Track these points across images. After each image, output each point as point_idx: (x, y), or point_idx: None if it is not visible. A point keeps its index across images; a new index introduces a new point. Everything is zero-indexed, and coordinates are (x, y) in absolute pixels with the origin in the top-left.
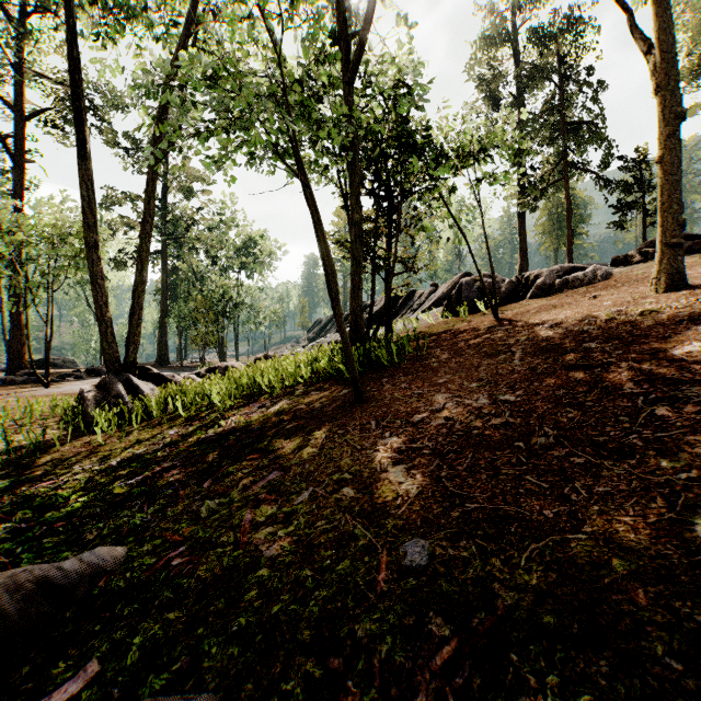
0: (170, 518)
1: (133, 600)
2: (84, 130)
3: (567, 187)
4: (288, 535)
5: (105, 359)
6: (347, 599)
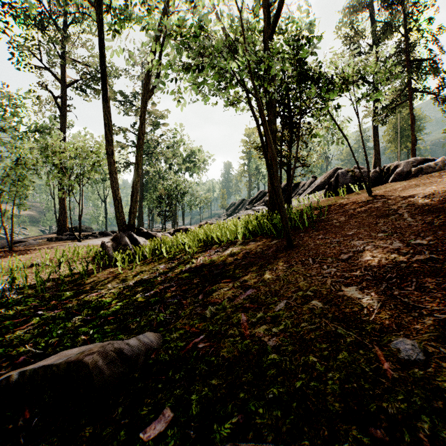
0: (184, 317)
1: (178, 369)
2: (106, 84)
3: (411, 106)
4: (281, 331)
5: (117, 223)
6: (360, 381)
